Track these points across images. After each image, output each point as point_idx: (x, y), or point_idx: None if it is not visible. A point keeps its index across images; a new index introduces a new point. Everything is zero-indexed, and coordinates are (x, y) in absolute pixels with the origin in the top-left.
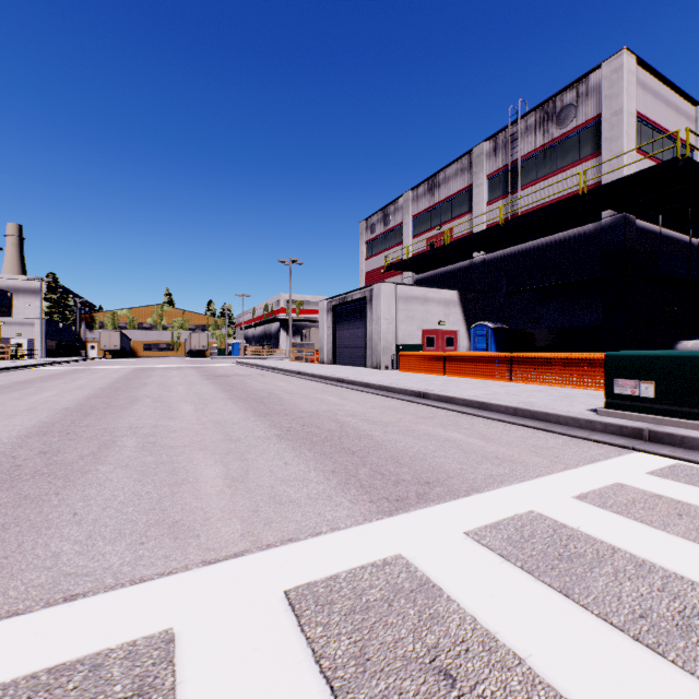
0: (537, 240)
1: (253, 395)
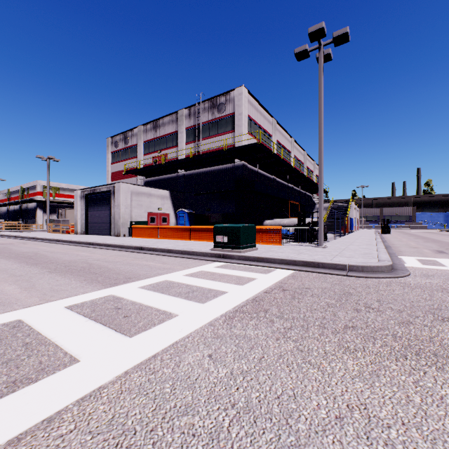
0: (209, 168)
1: (22, 255)
